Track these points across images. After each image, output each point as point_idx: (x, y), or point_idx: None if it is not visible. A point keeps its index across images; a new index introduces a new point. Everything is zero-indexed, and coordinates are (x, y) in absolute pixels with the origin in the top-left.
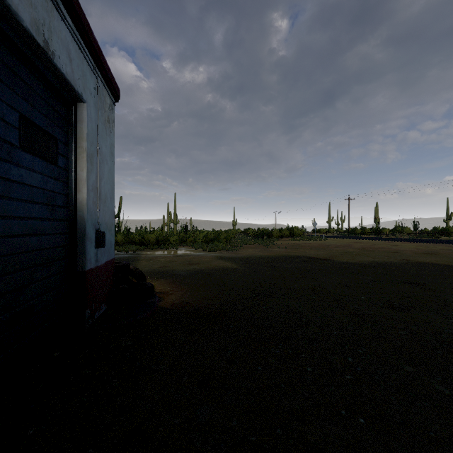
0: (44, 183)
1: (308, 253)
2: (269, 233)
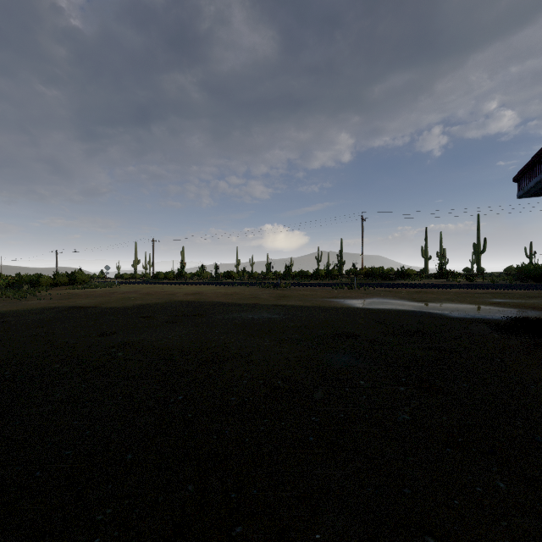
0: None
1: (77, 303)
2: (34, 280)
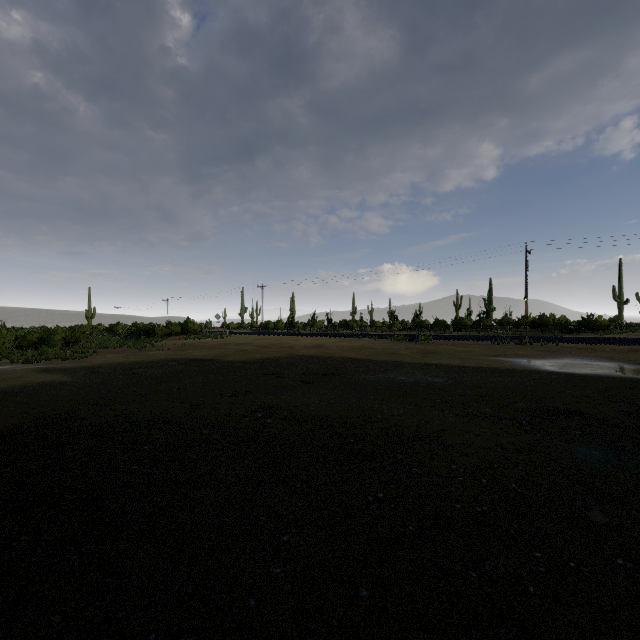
0: None
1: (195, 355)
2: (150, 329)
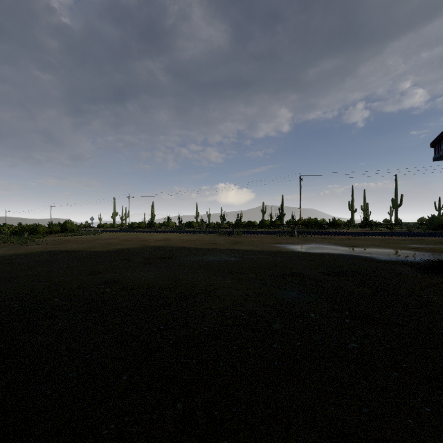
0: None
1: (68, 247)
2: (33, 229)
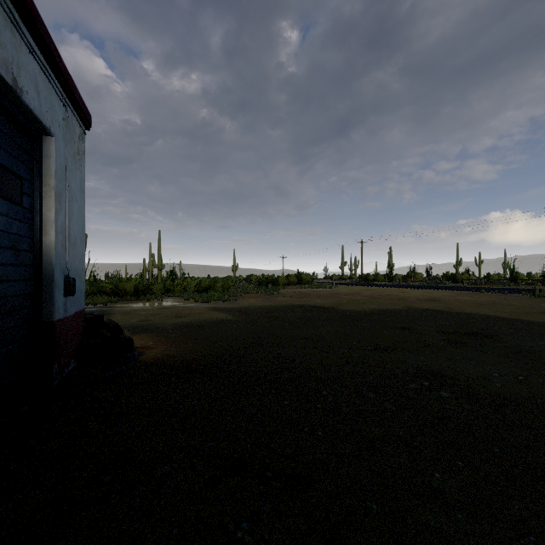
0: (8, 226)
1: (314, 302)
2: (274, 280)
